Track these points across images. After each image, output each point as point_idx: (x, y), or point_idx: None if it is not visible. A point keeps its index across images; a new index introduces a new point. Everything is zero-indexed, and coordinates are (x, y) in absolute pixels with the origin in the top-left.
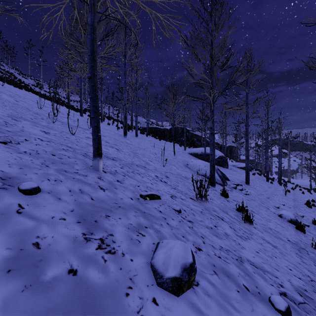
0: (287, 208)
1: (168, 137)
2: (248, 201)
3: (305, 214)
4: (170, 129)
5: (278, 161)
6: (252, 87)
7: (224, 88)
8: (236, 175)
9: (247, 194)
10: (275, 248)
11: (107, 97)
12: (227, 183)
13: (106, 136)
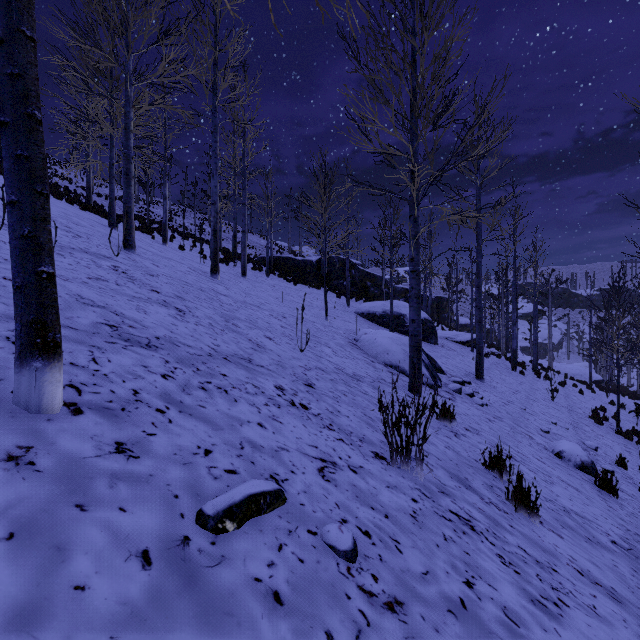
0: (562, 430)
1: (314, 278)
2: (490, 424)
3: (597, 442)
4: (318, 261)
5: (534, 328)
6: (488, 176)
7: (442, 168)
8: (454, 359)
9: (484, 405)
10: (619, 604)
11: (185, 191)
12: (441, 380)
13: (161, 275)
